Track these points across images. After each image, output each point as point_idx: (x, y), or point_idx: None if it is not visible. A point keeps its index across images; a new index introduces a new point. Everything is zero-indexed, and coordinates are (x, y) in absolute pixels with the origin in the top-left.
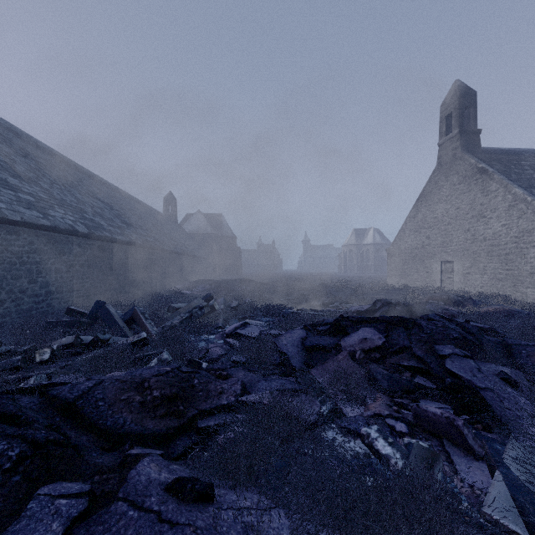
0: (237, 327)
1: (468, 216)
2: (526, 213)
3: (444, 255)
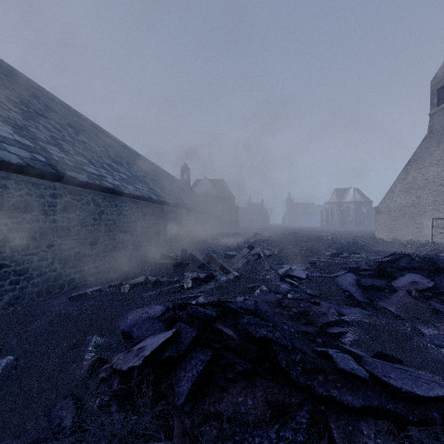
0: (287, 270)
1: None
2: None
3: (435, 212)
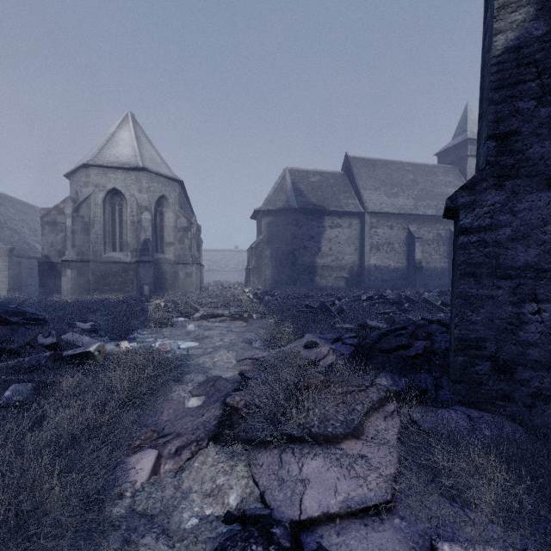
0: None
1: None
2: None
3: None
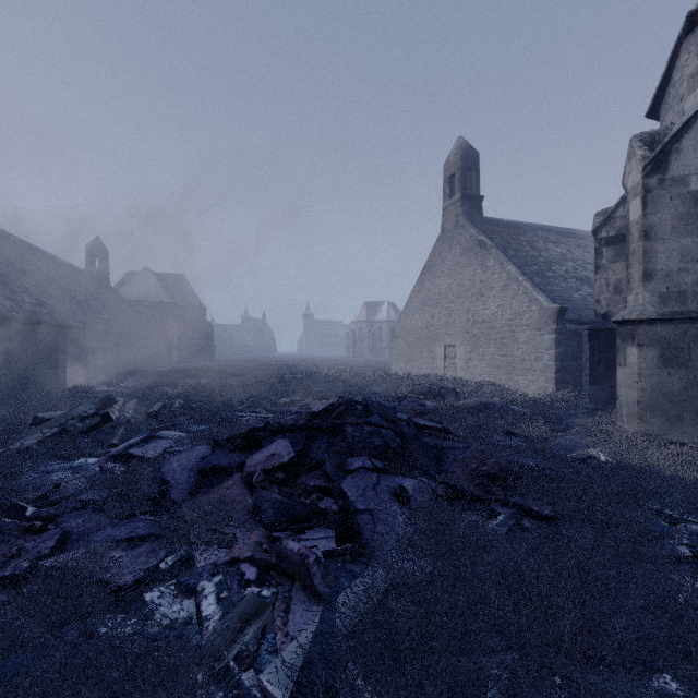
0: (133, 444)
1: (469, 293)
2: (518, 294)
3: (447, 338)
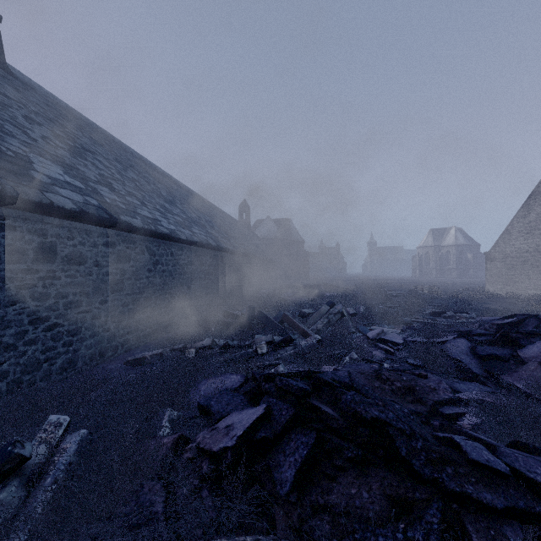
0: (379, 333)
1: None
2: None
3: None
